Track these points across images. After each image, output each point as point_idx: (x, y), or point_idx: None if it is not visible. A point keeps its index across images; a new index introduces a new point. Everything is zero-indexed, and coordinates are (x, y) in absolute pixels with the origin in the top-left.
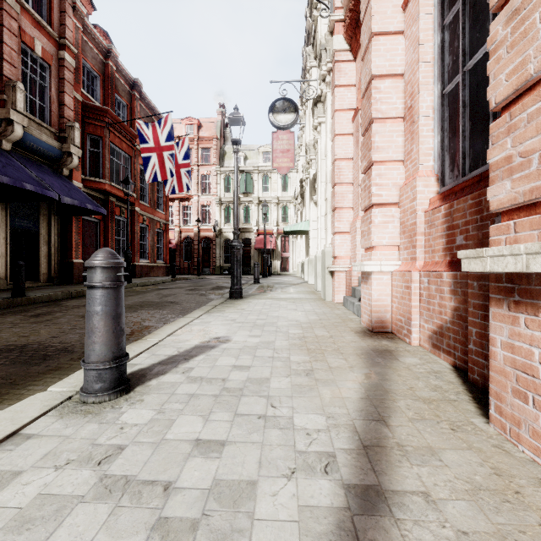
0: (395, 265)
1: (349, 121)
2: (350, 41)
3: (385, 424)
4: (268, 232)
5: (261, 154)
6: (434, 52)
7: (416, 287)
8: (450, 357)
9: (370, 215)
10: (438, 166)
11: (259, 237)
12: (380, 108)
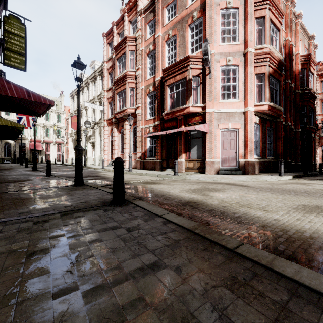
0: None
1: (107, 136)
2: (107, 124)
3: None
4: (37, 141)
5: None
6: (120, 141)
7: None
8: None
9: (115, 155)
10: (121, 151)
11: (32, 143)
12: (115, 144)
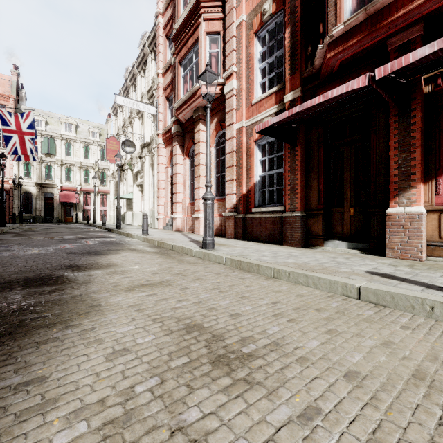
0: (181, 216)
1: (164, 168)
2: (164, 142)
3: (184, 234)
4: (71, 189)
5: (63, 124)
6: (189, 174)
7: (186, 220)
8: (191, 231)
9: (176, 205)
10: (189, 197)
11: (63, 193)
12: (178, 181)
